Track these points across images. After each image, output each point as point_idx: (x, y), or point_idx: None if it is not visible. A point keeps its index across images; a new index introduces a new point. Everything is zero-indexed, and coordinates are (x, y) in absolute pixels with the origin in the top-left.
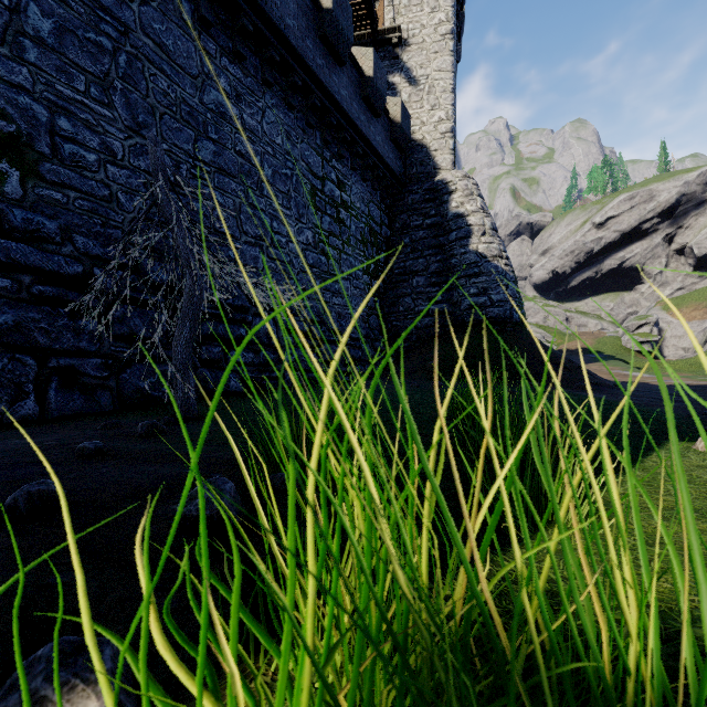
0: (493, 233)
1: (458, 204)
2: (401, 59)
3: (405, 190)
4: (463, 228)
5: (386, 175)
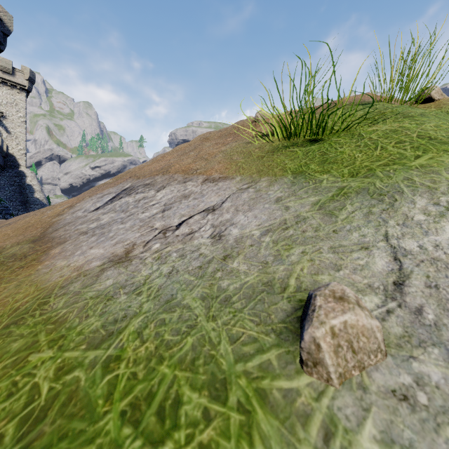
0: (42, 192)
1: (30, 181)
2: (3, 122)
3: (5, 170)
4: (32, 189)
5: (0, 168)
